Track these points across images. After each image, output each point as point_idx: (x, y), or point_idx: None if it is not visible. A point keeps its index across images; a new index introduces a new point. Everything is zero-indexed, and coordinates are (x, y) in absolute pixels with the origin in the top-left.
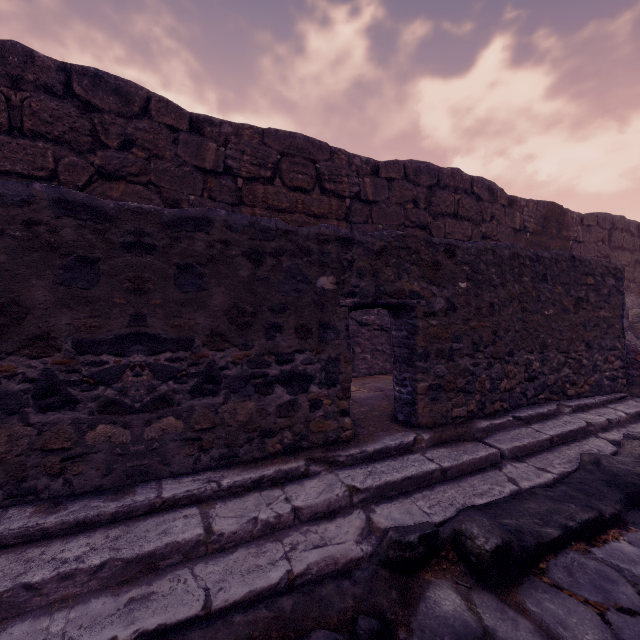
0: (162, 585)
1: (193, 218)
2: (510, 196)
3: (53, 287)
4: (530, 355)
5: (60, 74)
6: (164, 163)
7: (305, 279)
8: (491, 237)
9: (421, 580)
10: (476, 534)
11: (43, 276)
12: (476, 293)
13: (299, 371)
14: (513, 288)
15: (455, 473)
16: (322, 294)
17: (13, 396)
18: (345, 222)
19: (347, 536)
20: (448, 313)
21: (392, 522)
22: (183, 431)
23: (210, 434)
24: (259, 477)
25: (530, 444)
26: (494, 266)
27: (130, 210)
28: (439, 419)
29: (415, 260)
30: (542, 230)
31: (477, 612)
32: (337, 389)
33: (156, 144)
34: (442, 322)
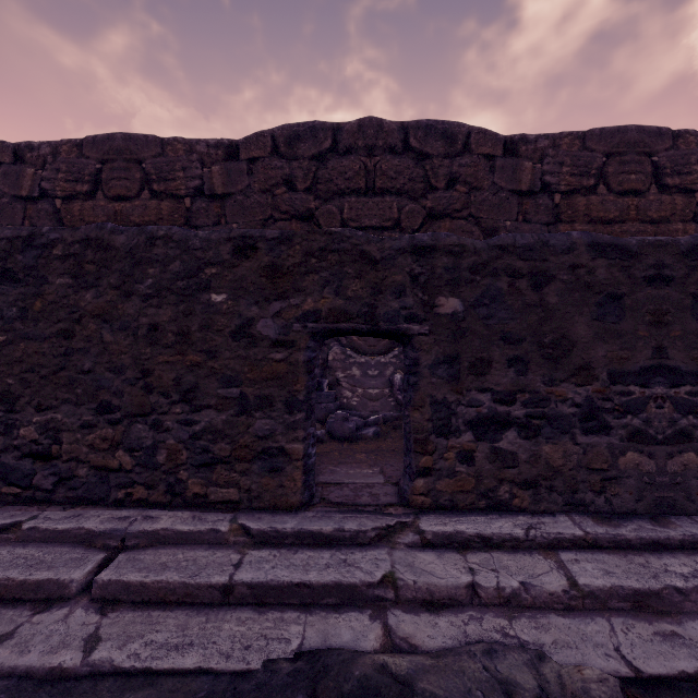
0: None
1: None
2: None
3: (590, 323)
4: None
5: (400, 133)
6: (482, 194)
7: None
8: None
9: None
10: None
11: (582, 313)
12: None
13: None
14: None
15: None
16: None
17: (565, 418)
18: (693, 223)
19: None
20: None
21: None
22: None
23: None
24: None
25: None
26: None
27: (650, 244)
28: None
29: None
30: None
31: None
32: None
33: (476, 176)
34: None
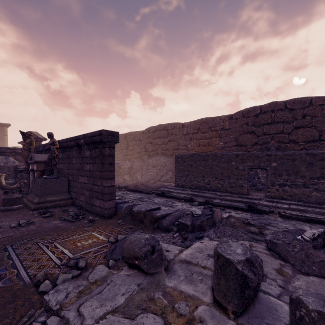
0: None
1: None
2: None
3: (305, 168)
4: None
5: (283, 104)
6: (317, 118)
7: None
8: None
9: None
10: None
11: (303, 166)
12: None
13: None
14: None
15: None
16: None
17: (298, 185)
18: None
19: None
20: None
21: None
22: None
23: None
24: None
25: None
26: None
27: (320, 153)
28: None
29: None
30: None
31: None
32: None
33: (314, 113)
34: None
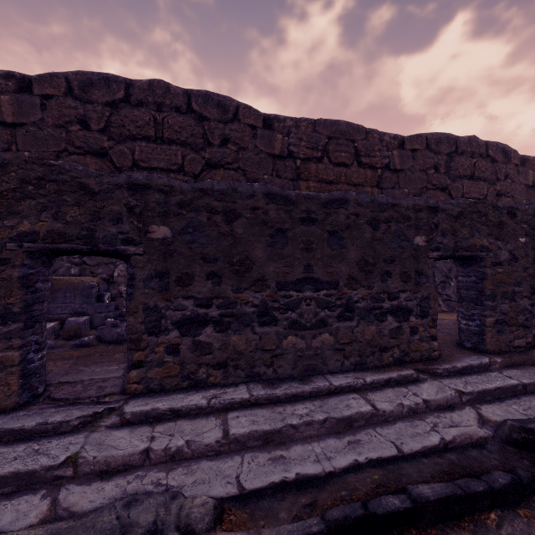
0: (362, 436)
1: (337, 199)
2: (523, 156)
3: (265, 248)
4: None
5: (184, 97)
6: (248, 153)
7: (406, 238)
8: (505, 194)
9: None
10: None
11: (260, 241)
12: (533, 246)
13: (403, 305)
14: None
15: (533, 388)
16: (417, 249)
17: (247, 315)
18: (377, 188)
19: (470, 422)
20: (511, 263)
21: (499, 417)
22: (333, 343)
23: (349, 347)
24: (388, 378)
25: None
26: None
27: (303, 196)
28: (503, 347)
29: (484, 221)
30: None
31: None
32: (428, 320)
33: (243, 140)
34: (506, 270)
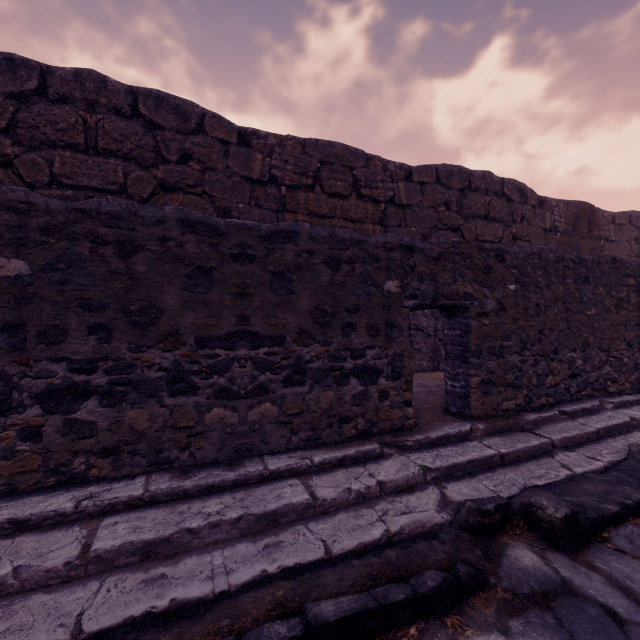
0: (287, 536)
1: (284, 231)
2: (540, 197)
3: (180, 292)
4: (573, 353)
5: (128, 97)
6: (217, 174)
7: (374, 283)
8: (521, 238)
9: (499, 542)
10: (546, 505)
11: (172, 283)
12: (523, 294)
13: (370, 365)
14: (557, 289)
15: (512, 459)
16: (388, 296)
17: (152, 382)
18: (380, 226)
19: (428, 506)
20: (498, 313)
21: (464, 496)
22: (277, 415)
23: (299, 418)
24: (343, 456)
25: (578, 435)
26: (540, 269)
27: (236, 226)
28: (490, 411)
29: (469, 265)
30: (573, 230)
31: (553, 567)
32: (401, 382)
33: (210, 157)
34: (493, 322)
